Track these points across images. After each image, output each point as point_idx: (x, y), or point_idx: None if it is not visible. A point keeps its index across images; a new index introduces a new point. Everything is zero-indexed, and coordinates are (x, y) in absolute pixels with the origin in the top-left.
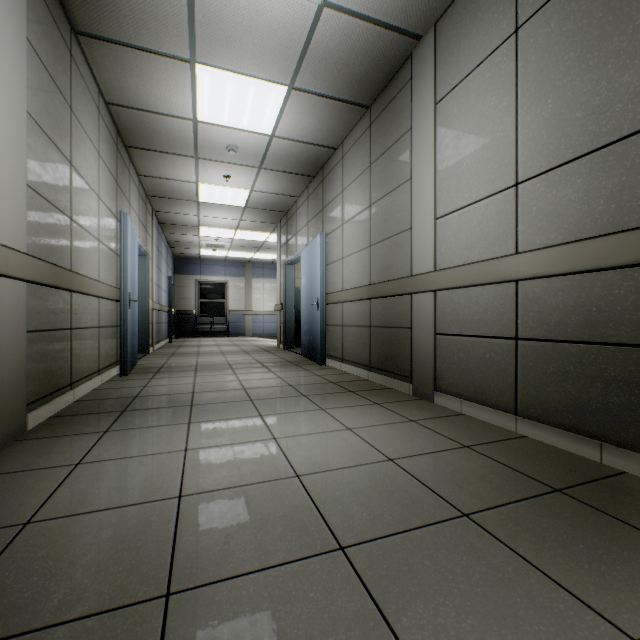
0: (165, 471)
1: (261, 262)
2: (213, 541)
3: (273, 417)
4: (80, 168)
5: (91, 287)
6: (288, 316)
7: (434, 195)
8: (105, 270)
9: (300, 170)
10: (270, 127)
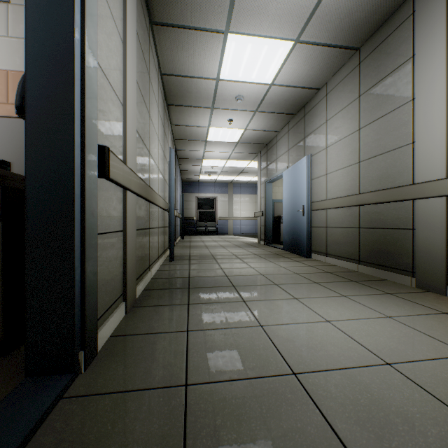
0: (260, 345)
1: (239, 183)
2: (372, 435)
3: (308, 300)
4: (152, 118)
5: (157, 200)
6: (267, 220)
7: (446, 110)
8: (160, 189)
9: (285, 110)
10: (271, 77)
